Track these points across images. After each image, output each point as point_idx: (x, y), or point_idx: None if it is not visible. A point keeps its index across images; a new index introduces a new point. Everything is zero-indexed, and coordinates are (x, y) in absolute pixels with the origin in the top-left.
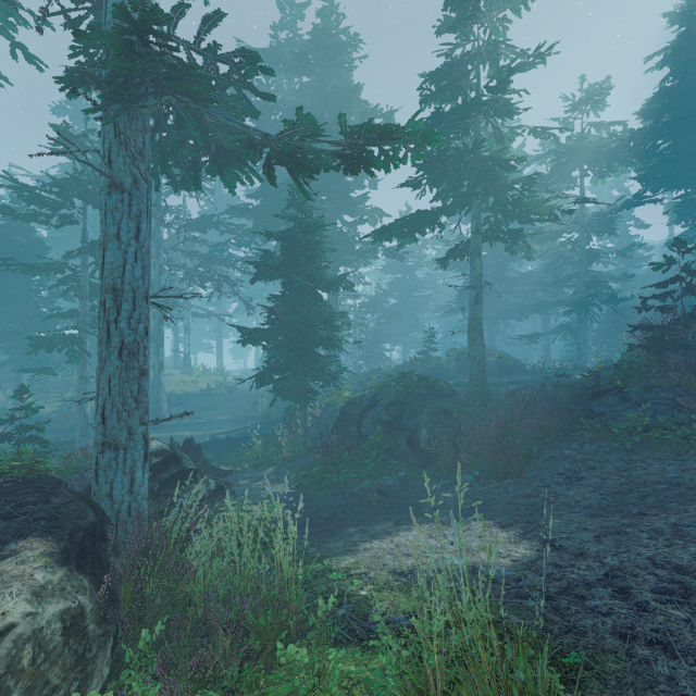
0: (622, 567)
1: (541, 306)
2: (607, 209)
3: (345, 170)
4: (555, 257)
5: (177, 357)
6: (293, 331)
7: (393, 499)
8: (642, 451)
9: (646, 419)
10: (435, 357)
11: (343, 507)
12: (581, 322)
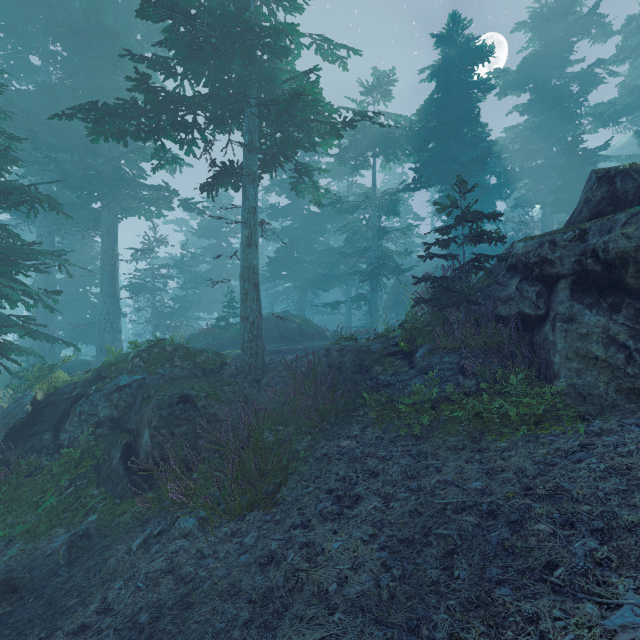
0: None
1: (342, 276)
2: (393, 190)
3: None
4: (353, 231)
5: None
6: None
7: (25, 603)
8: (432, 438)
9: (434, 390)
10: (236, 323)
11: None
12: (373, 291)
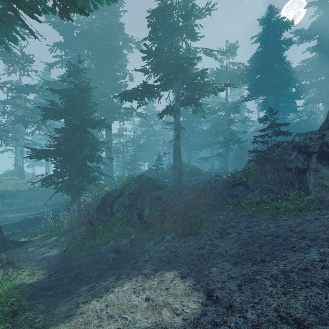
0: (260, 323)
1: (210, 144)
2: (236, 101)
3: (60, 12)
4: (215, 122)
5: (17, 169)
6: (68, 151)
7: (123, 255)
8: (256, 216)
9: (257, 198)
10: (161, 168)
11: (89, 265)
12: (226, 152)
